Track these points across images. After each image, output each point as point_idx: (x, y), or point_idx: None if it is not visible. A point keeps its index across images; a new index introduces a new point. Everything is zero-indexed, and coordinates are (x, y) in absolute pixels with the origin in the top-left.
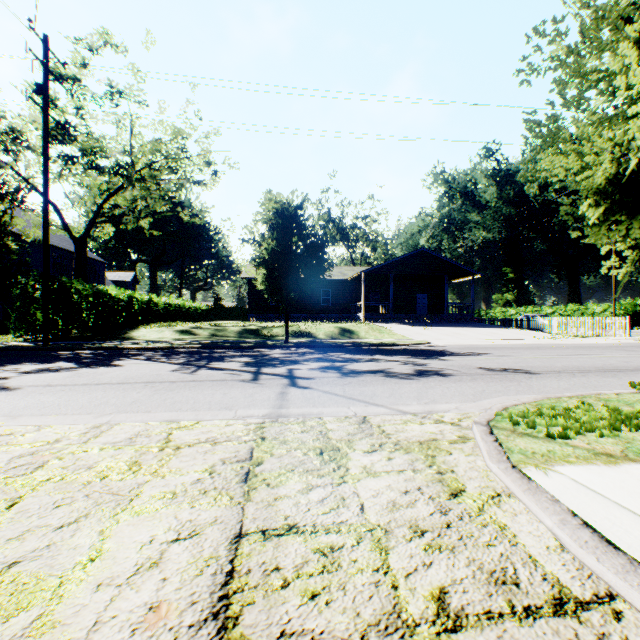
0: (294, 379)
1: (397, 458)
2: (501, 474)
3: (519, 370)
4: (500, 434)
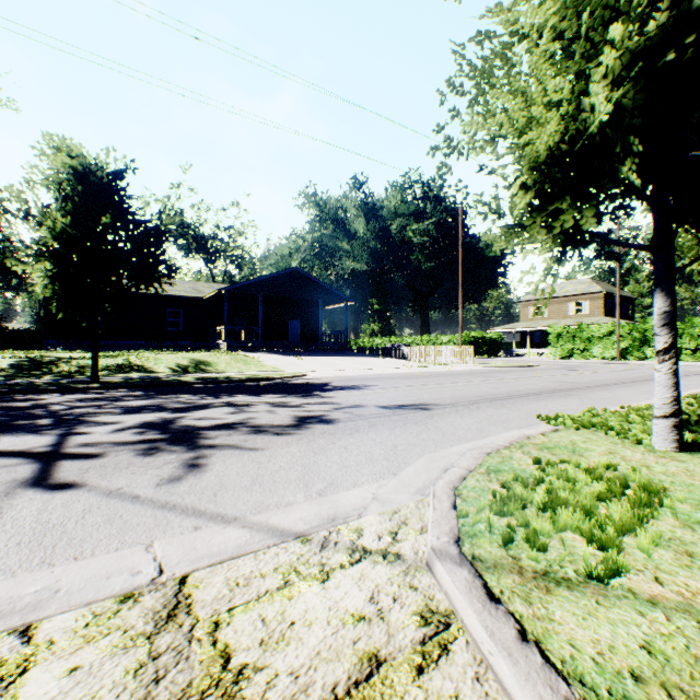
0: (54, 462)
1: None
2: None
3: (415, 406)
4: (510, 595)
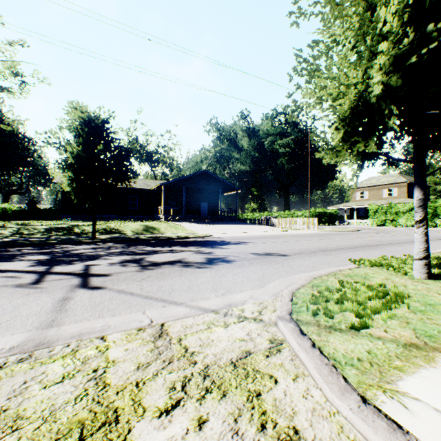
0: (88, 277)
1: (212, 418)
2: (363, 426)
3: (277, 253)
4: (311, 333)
